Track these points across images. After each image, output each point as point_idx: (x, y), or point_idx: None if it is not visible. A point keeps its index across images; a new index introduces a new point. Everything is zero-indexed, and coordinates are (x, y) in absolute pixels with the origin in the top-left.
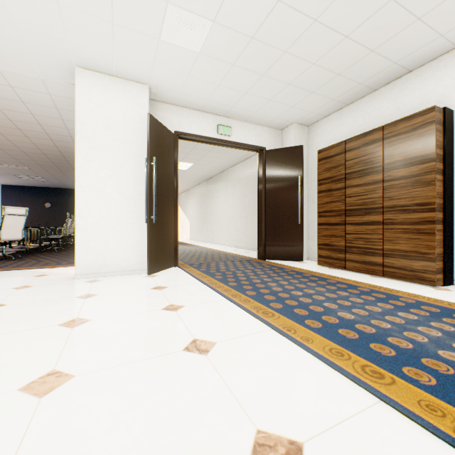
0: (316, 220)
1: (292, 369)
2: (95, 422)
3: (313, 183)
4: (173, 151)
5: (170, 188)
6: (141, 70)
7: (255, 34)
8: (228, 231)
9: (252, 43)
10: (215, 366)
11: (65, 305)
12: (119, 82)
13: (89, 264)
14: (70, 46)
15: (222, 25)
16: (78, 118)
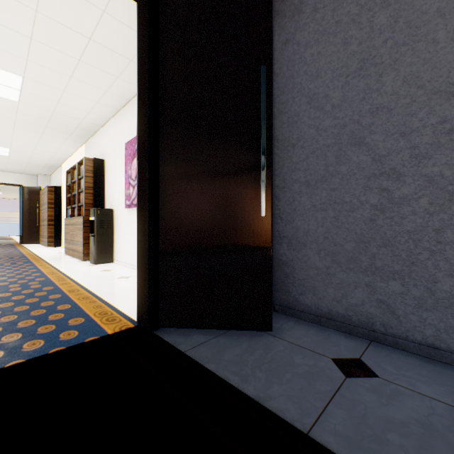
0: None
1: None
2: None
3: None
4: None
5: None
6: None
7: None
8: None
9: None
10: None
11: None
12: None
13: None
14: None
15: None
16: None
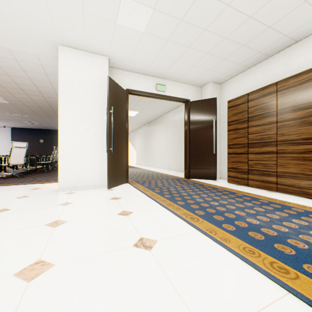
0: (226, 151)
1: (216, 263)
2: (67, 304)
3: (224, 124)
4: (125, 102)
5: (123, 128)
6: (103, 46)
7: (184, 17)
8: (163, 158)
9: (181, 24)
10: (157, 259)
11: (50, 210)
12: (88, 55)
13: (68, 181)
14: (54, 30)
15: (160, 11)
16: (60, 80)
